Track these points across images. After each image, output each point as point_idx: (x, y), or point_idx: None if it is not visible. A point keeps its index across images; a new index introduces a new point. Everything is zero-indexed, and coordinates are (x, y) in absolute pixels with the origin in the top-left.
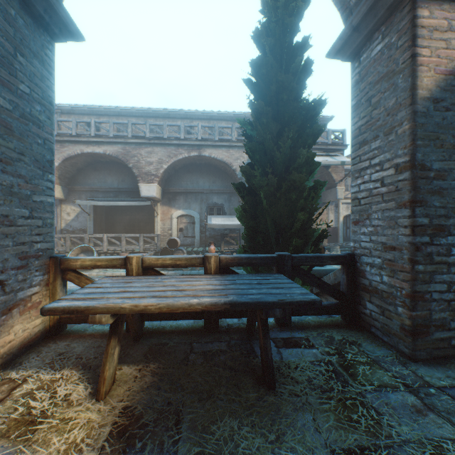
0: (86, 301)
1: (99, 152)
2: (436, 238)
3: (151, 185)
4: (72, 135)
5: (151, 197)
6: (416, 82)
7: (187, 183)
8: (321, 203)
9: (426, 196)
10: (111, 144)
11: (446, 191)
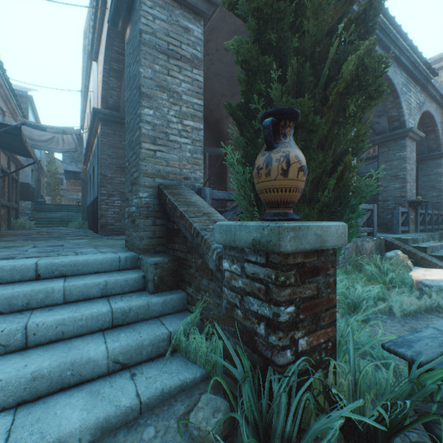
0: None
1: None
2: None
3: None
4: None
5: None
6: None
7: None
8: None
9: None
10: None
11: None
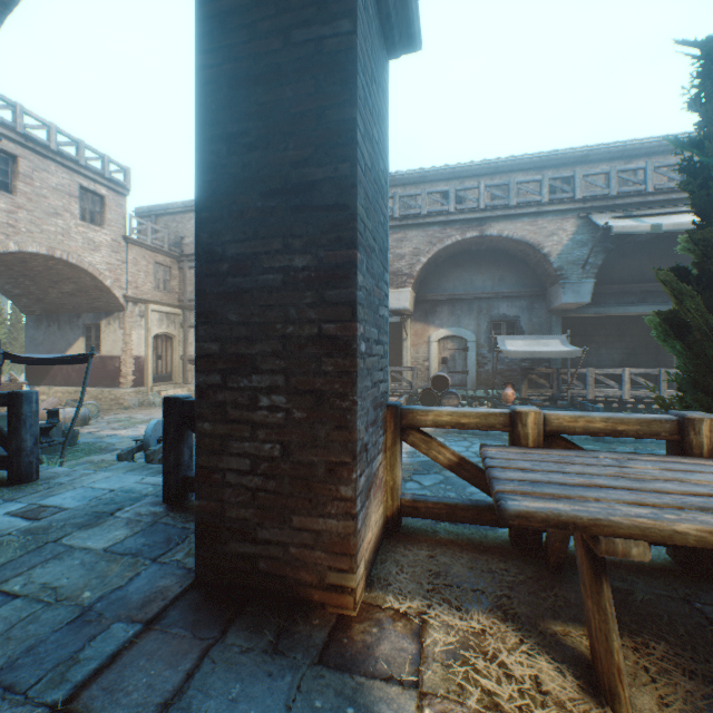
0: (565, 502)
1: None
2: None
3: (401, 290)
4: None
5: (400, 309)
6: None
7: (454, 284)
8: None
9: None
10: None
11: None
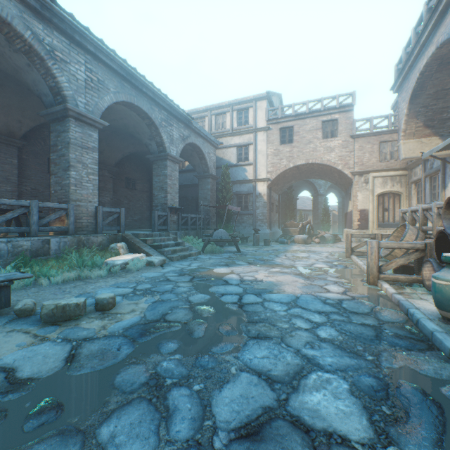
0: None
1: (431, 54)
2: None
3: None
4: (406, 58)
5: None
6: None
7: None
8: None
9: None
10: (442, 20)
11: None
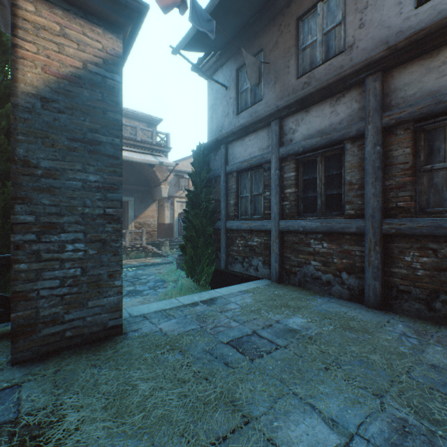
0: None
1: None
2: (47, 235)
3: None
4: None
5: None
6: (18, 74)
7: None
8: (152, 200)
9: (33, 193)
10: None
11: (59, 190)
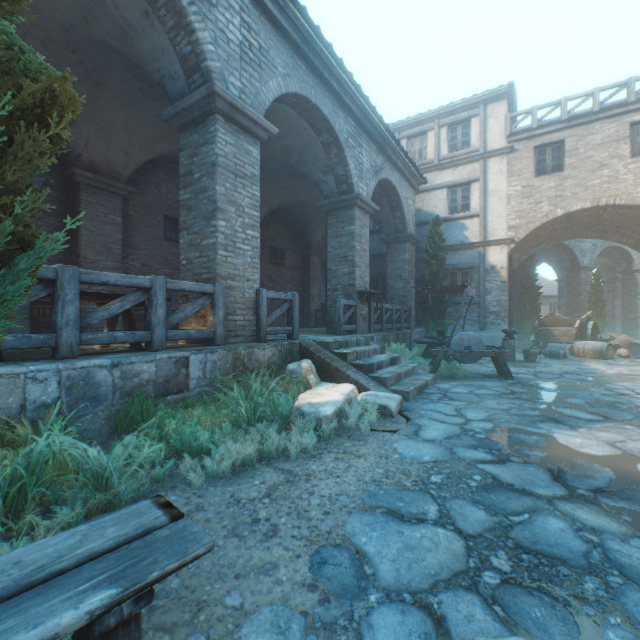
0: None
1: None
2: None
3: None
4: None
5: None
6: None
7: None
8: None
9: None
10: None
11: None
